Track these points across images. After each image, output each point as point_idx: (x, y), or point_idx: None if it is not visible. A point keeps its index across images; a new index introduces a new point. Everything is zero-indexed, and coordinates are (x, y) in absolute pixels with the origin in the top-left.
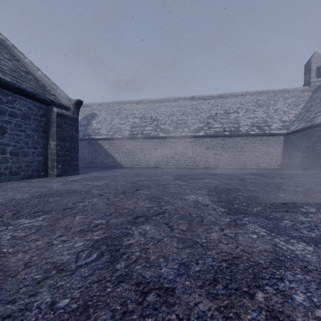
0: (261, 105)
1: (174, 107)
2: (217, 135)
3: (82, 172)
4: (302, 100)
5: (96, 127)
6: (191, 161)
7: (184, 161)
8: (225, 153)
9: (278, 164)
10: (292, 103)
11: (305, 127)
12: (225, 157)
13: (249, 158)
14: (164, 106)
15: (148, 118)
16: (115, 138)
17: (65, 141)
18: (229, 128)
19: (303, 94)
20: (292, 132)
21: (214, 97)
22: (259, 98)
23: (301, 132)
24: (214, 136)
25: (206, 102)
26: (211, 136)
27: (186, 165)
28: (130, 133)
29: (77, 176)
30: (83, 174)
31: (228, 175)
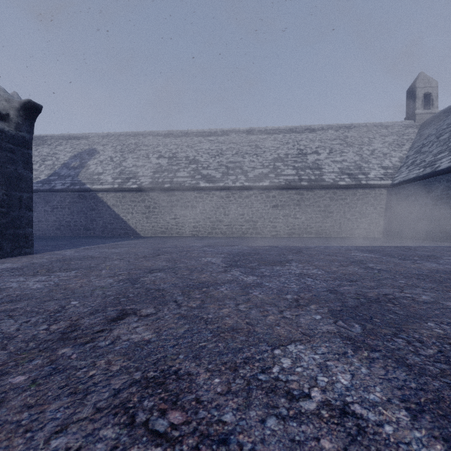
0: (350, 143)
1: (223, 143)
2: (290, 186)
3: (50, 247)
4: (406, 139)
5: (94, 171)
6: (250, 226)
7: (239, 227)
8: (302, 215)
9: (379, 231)
10: (393, 142)
11: (422, 175)
12: (302, 220)
13: (337, 222)
14: (208, 142)
15: (181, 158)
16: (126, 188)
17: None
18: (307, 176)
19: (407, 131)
20: (400, 182)
21: (282, 130)
22: (346, 134)
23: (414, 182)
24: (286, 188)
25: (271, 138)
26: (281, 188)
27: (242, 233)
28: (152, 181)
29: (19, 260)
30: (43, 252)
31: (323, 252)
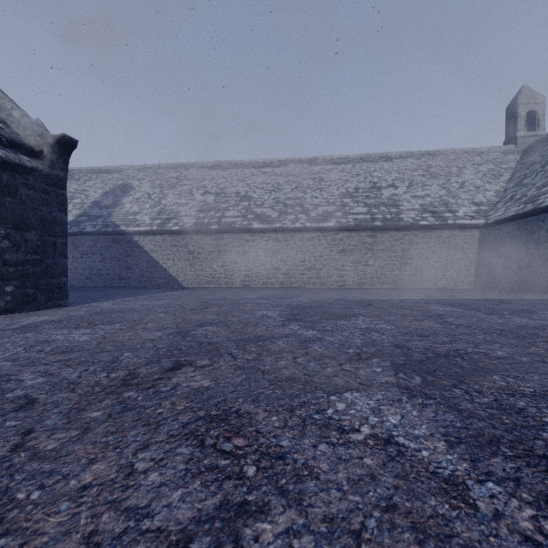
0: (435, 174)
1: (280, 176)
2: (361, 227)
3: (84, 299)
4: (505, 168)
5: (129, 210)
6: (313, 275)
7: (300, 276)
8: (375, 261)
9: (469, 281)
10: (488, 172)
11: (522, 213)
12: (376, 268)
13: (418, 270)
14: (262, 174)
15: (231, 194)
16: (167, 230)
17: (26, 229)
18: (382, 215)
19: (506, 158)
20: (496, 222)
21: (352, 159)
22: (430, 163)
23: (513, 222)
24: (356, 229)
25: (338, 168)
26: (349, 229)
27: (302, 283)
28: (196, 221)
29: (55, 312)
30: (78, 305)
31: (397, 305)
